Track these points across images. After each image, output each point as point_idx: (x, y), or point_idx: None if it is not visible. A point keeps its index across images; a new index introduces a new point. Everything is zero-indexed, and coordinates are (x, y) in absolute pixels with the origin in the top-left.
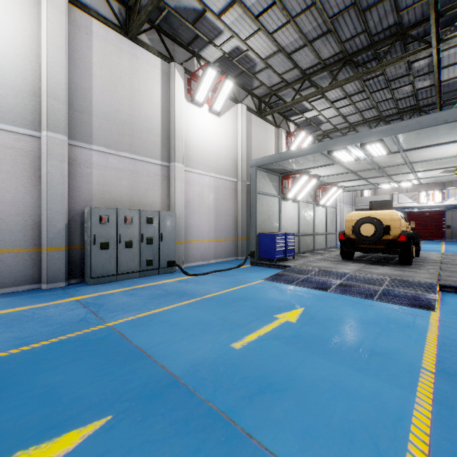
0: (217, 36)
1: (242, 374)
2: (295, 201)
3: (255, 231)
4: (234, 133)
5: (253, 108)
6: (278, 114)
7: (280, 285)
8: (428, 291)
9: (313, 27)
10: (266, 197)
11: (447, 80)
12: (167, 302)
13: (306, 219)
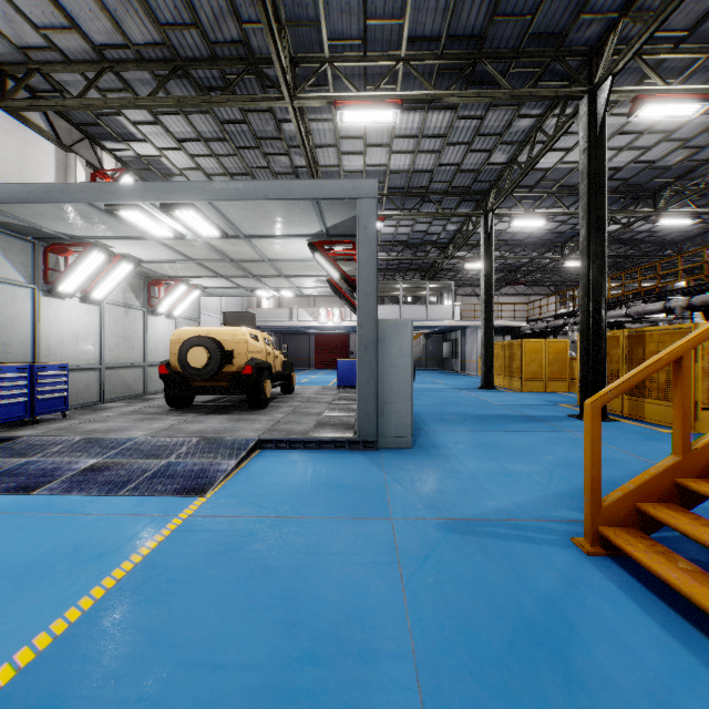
0: None
1: None
2: (89, 301)
3: None
4: None
5: None
6: (67, 123)
7: None
8: (232, 456)
9: None
10: None
11: (326, 166)
12: None
13: (125, 338)
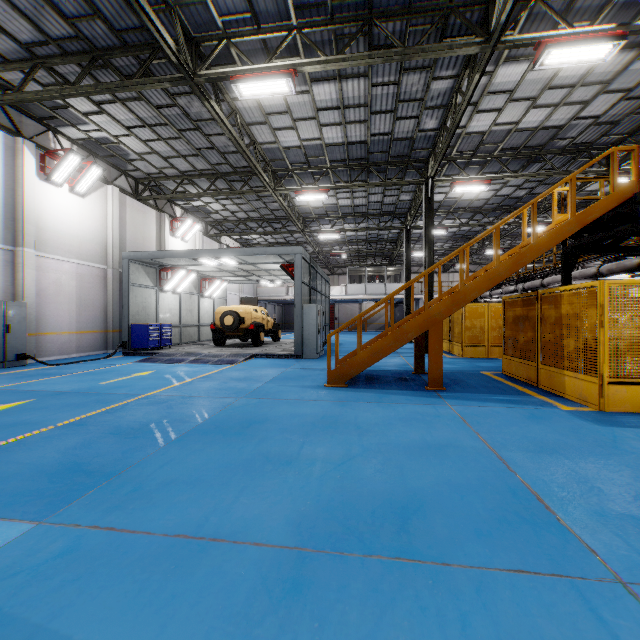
0: (82, 124)
1: (105, 387)
2: (176, 293)
3: (127, 322)
4: (103, 216)
5: (128, 190)
6: None
7: (146, 364)
8: (243, 357)
9: (184, 149)
10: (141, 289)
11: (300, 206)
12: (37, 378)
13: (190, 310)
